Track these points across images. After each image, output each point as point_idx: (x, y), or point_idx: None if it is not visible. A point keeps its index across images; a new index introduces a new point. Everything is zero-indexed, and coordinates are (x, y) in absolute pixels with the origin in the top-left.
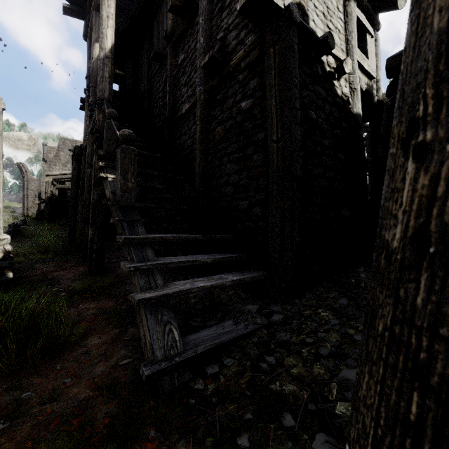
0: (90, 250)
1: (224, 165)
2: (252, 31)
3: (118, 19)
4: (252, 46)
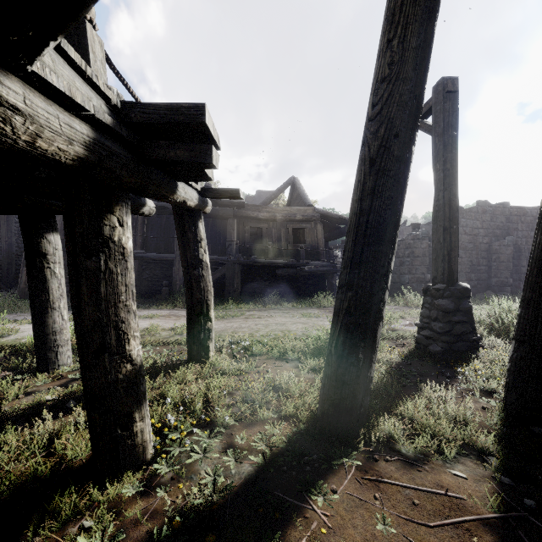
0: None
1: None
2: None
3: None
4: None
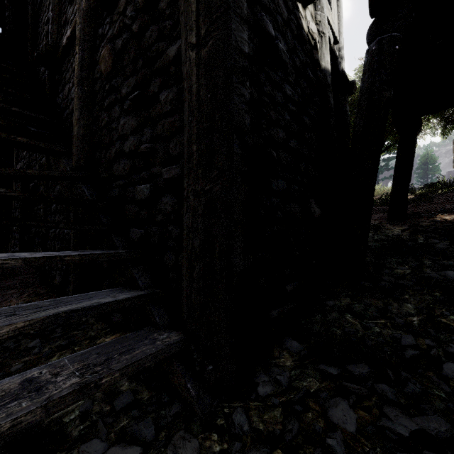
0: None
1: (116, 120)
2: None
3: None
4: None
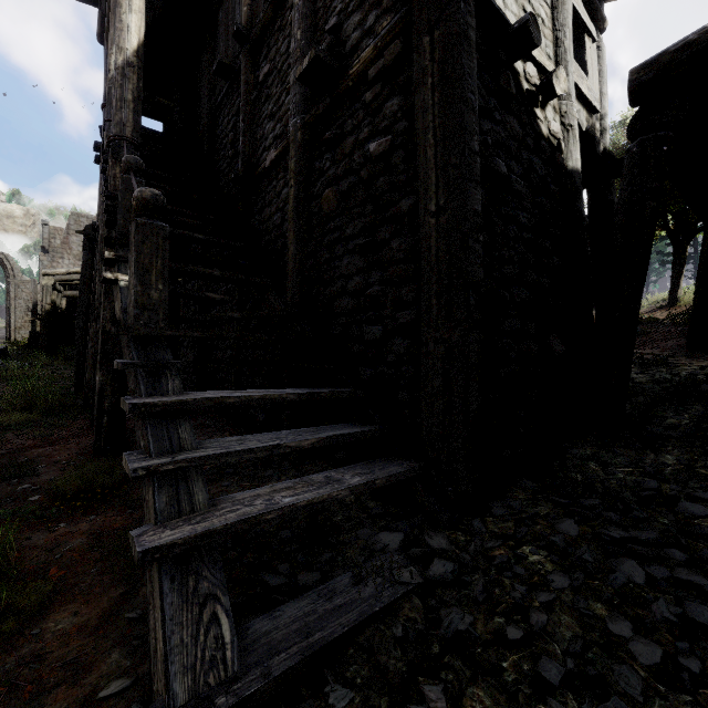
0: (99, 410)
1: (338, 258)
2: (390, 10)
3: (157, 7)
4: (389, 37)
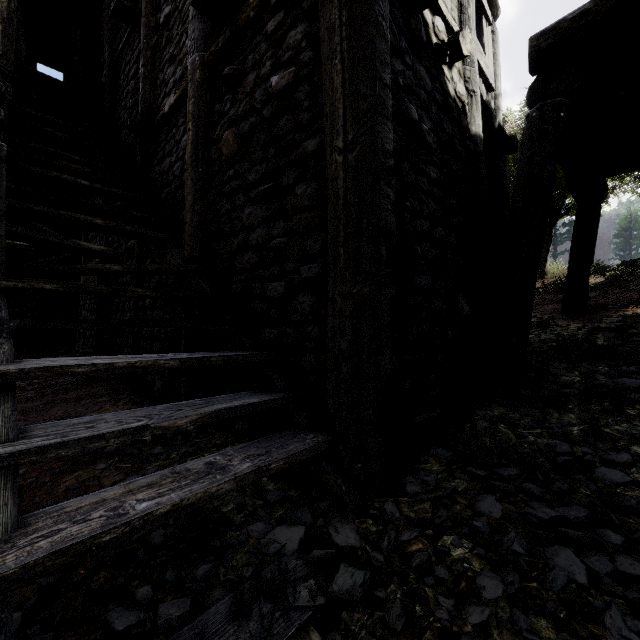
0: None
1: (240, 208)
2: None
3: None
4: None
